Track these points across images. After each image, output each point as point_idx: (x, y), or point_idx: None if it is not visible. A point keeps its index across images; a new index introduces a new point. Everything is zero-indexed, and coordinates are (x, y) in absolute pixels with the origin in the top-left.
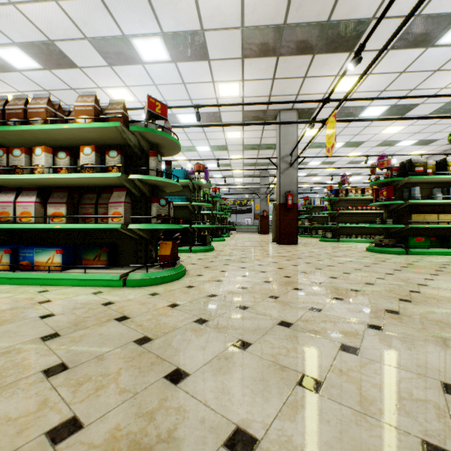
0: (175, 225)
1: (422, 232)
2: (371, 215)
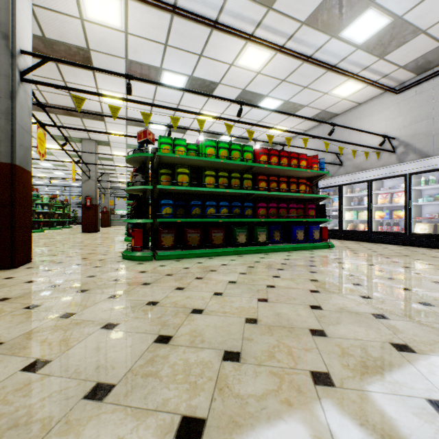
0: None
1: None
2: None
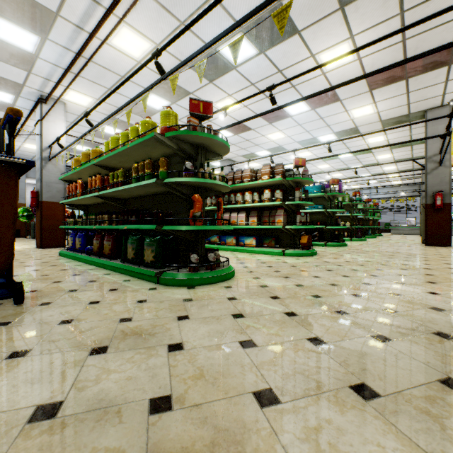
0: (309, 226)
1: None
2: None
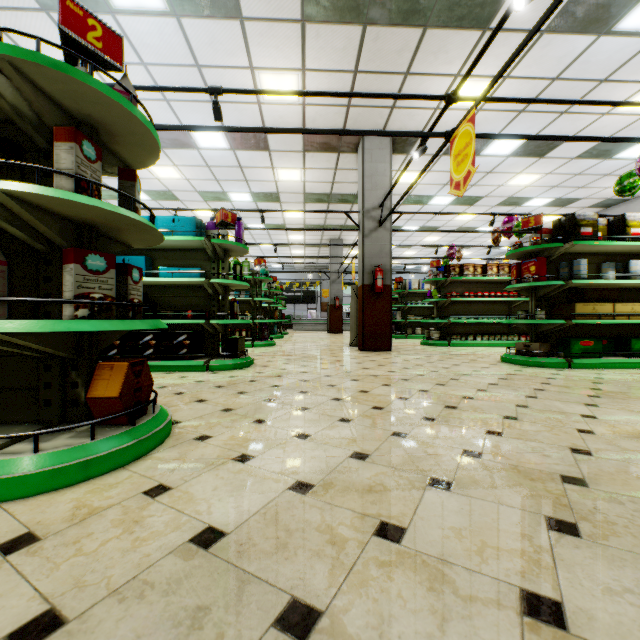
0: (135, 321)
1: (585, 331)
2: (494, 305)
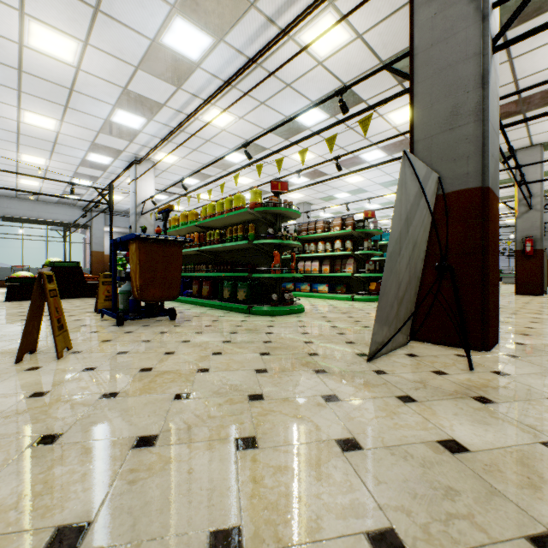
0: (377, 274)
1: None
2: None
